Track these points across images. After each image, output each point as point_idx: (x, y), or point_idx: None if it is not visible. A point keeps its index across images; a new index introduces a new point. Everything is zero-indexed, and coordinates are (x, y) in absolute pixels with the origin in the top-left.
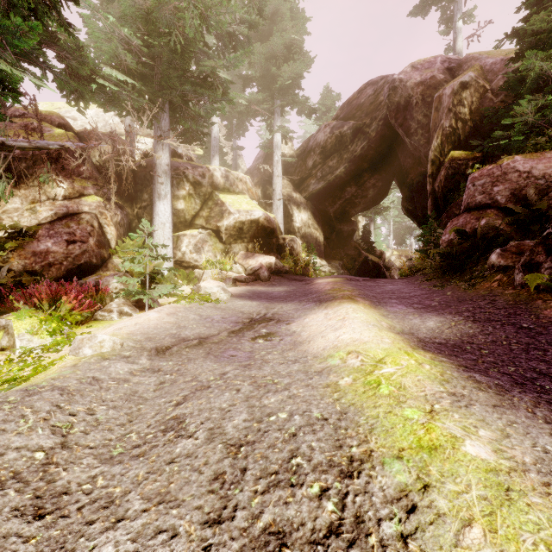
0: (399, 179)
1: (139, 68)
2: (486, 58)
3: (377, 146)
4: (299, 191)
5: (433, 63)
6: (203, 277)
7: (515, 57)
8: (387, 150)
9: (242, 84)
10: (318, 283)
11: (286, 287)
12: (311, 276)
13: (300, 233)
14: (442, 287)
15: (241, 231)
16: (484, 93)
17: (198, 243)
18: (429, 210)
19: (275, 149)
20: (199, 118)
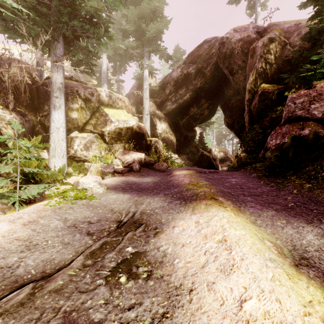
0: (223, 104)
1: (33, 1)
2: (283, 24)
3: (210, 82)
4: (160, 109)
5: (247, 28)
6: (90, 169)
7: (314, 15)
8: (216, 85)
9: (122, 35)
10: (177, 175)
11: (153, 178)
12: (169, 166)
13: (161, 137)
14: (282, 184)
15: (120, 135)
16: (284, 45)
17: (87, 143)
18: (246, 123)
19: (144, 80)
20: (89, 53)
